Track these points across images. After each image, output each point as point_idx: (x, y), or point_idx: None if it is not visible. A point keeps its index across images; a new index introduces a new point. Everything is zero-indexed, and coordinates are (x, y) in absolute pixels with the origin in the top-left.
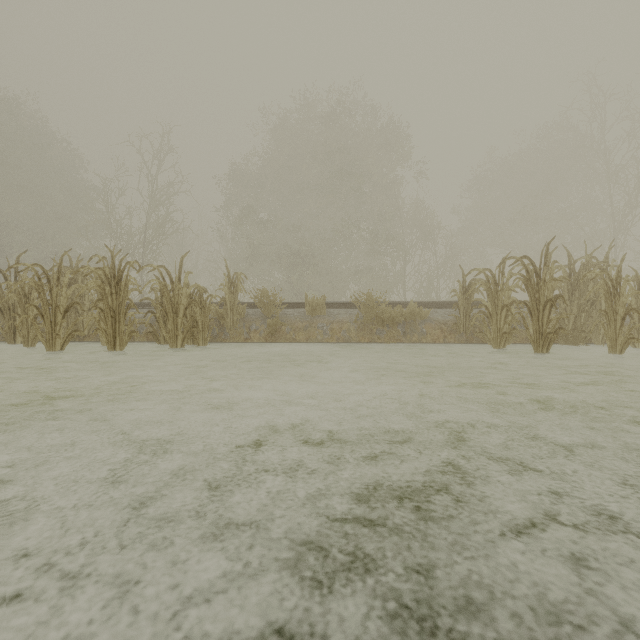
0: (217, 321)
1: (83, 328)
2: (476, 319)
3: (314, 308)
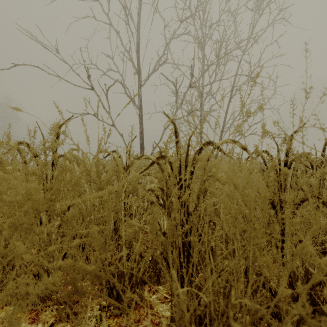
0: None
1: None
2: None
3: None
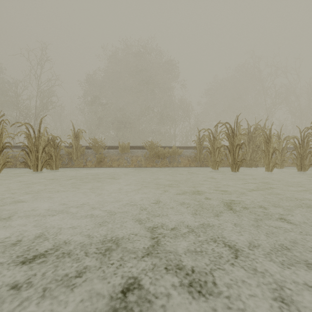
0: (68, 156)
1: None
2: (205, 155)
3: (123, 149)
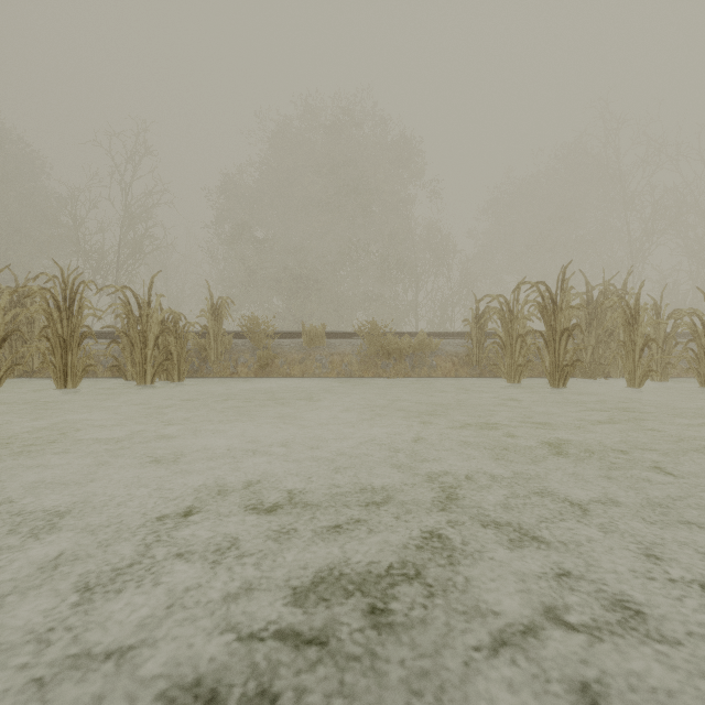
0: (198, 353)
1: (32, 361)
2: (490, 351)
3: (312, 338)
